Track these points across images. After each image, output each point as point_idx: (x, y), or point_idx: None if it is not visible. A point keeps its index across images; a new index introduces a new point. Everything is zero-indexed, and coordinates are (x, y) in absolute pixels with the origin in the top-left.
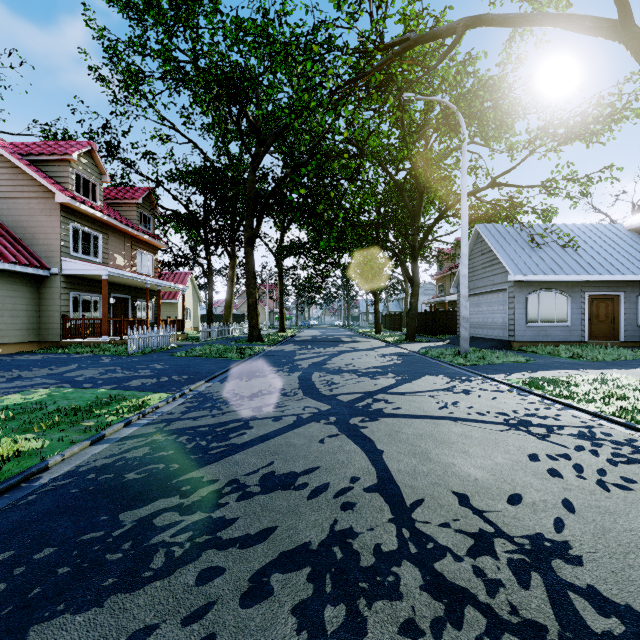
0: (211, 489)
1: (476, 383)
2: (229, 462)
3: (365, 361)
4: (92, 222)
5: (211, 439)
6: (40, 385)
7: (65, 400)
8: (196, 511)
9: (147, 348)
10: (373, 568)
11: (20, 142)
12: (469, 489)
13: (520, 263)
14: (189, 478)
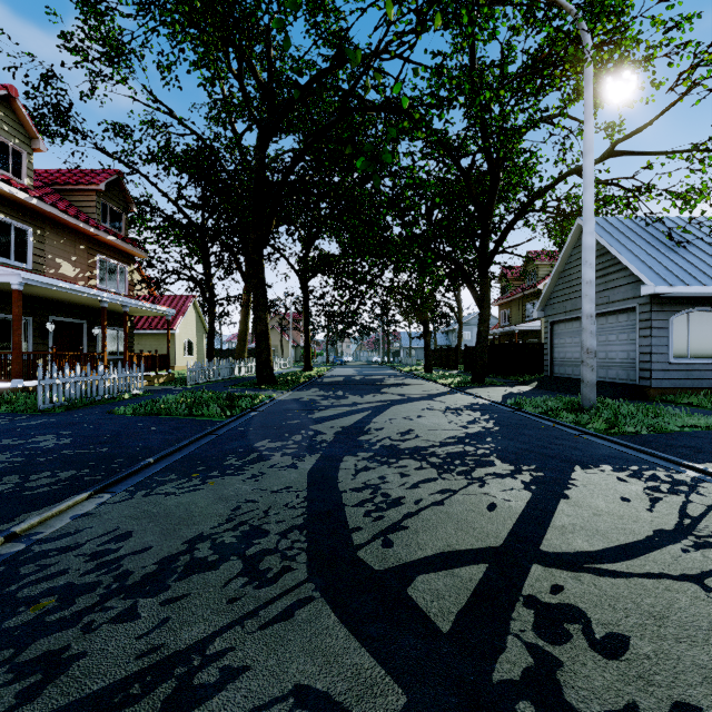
0: None
1: None
2: None
3: (432, 424)
4: (13, 207)
5: None
6: None
7: None
8: None
9: (82, 398)
10: None
11: None
12: None
13: (658, 268)
14: None
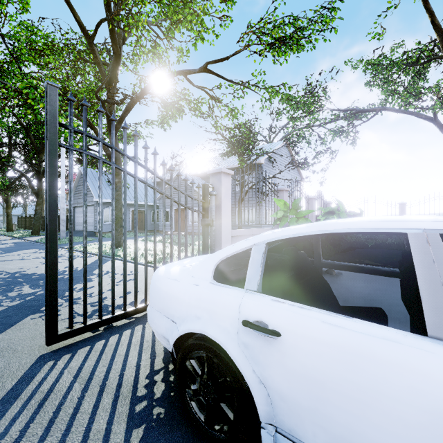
0: None
1: None
2: None
3: None
4: None
5: None
6: None
7: None
8: None
9: None
10: None
11: None
12: (6, 269)
13: None
14: None
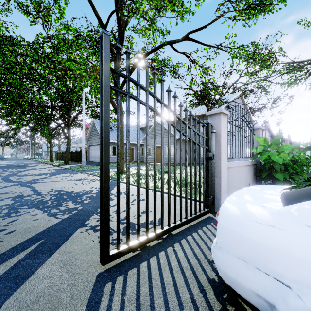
0: None
1: (78, 174)
2: None
3: (39, 172)
4: None
5: None
6: None
7: None
8: None
9: None
10: (27, 196)
11: None
12: (54, 188)
13: None
14: None
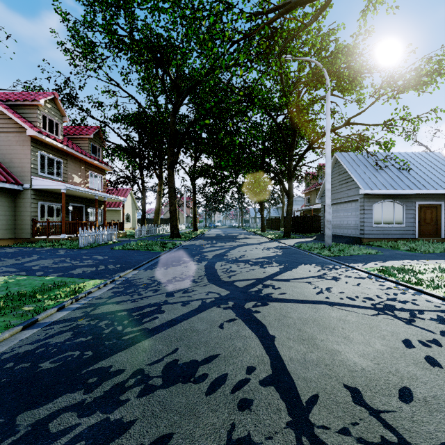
0: (116, 381)
1: (341, 271)
2: (138, 349)
3: (255, 253)
4: (55, 151)
5: (127, 324)
6: (2, 273)
7: (16, 286)
8: (95, 411)
9: (94, 243)
10: None
11: (2, 92)
12: (359, 382)
13: (368, 181)
14: (98, 368)
